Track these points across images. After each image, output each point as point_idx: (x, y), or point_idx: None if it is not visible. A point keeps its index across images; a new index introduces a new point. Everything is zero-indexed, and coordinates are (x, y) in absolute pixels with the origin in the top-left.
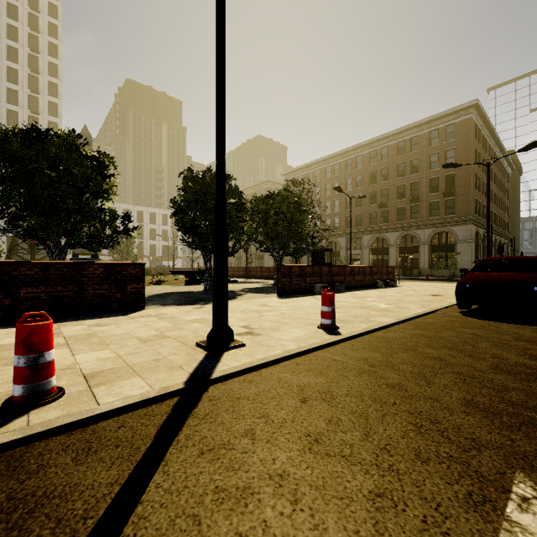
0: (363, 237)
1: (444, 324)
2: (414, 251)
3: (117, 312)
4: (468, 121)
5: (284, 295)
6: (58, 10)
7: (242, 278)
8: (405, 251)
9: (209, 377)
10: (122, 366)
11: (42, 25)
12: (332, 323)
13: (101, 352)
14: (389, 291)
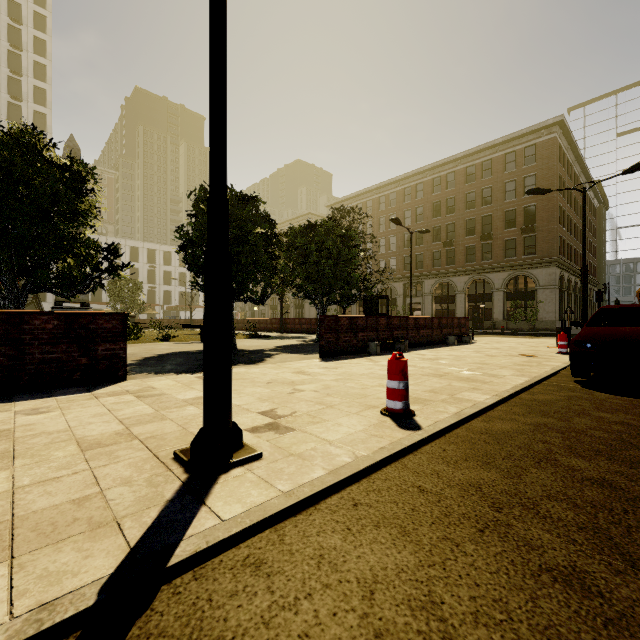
0: (425, 282)
1: (566, 403)
2: (486, 299)
3: (81, 386)
4: (551, 141)
5: (329, 356)
6: None
7: (276, 332)
8: (475, 299)
9: (165, 562)
10: None
11: (25, 15)
12: (405, 407)
13: None
14: (465, 350)
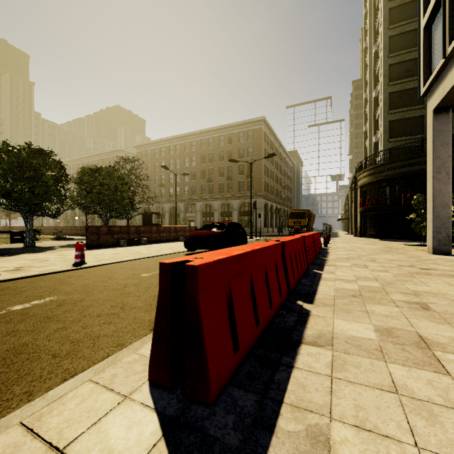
0: (197, 204)
1: (161, 259)
2: (229, 215)
3: None
4: (260, 129)
5: (92, 248)
6: None
7: (84, 236)
8: (224, 215)
9: None
10: None
11: None
12: (81, 261)
13: None
14: (180, 243)
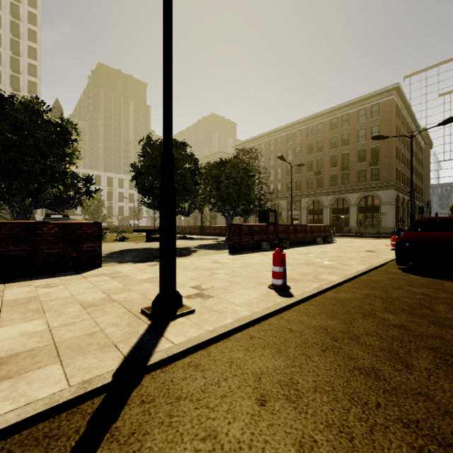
0: (302, 200)
1: (390, 282)
2: (344, 212)
3: (73, 270)
4: (390, 101)
5: (235, 252)
6: (37, 1)
7: (197, 235)
8: (337, 212)
9: (146, 363)
10: (47, 344)
11: (22, 14)
12: (283, 283)
13: (32, 323)
14: (328, 247)
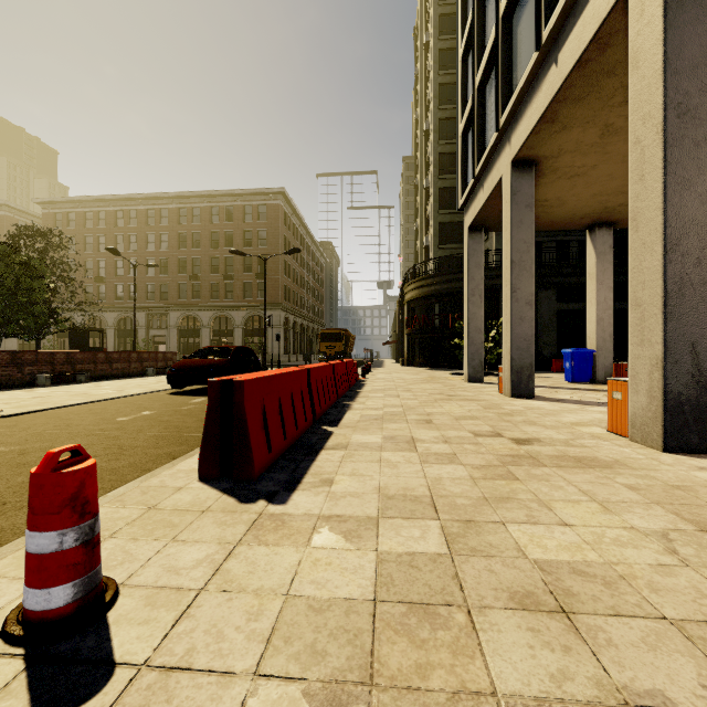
0: (170, 314)
1: (132, 400)
2: (229, 334)
3: None
4: (278, 206)
5: None
6: None
7: None
8: (220, 334)
9: None
10: None
11: None
12: None
13: None
14: (151, 379)
